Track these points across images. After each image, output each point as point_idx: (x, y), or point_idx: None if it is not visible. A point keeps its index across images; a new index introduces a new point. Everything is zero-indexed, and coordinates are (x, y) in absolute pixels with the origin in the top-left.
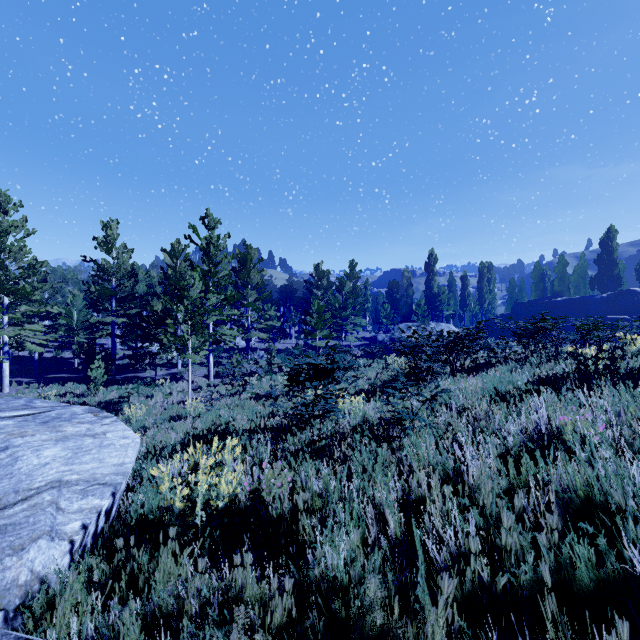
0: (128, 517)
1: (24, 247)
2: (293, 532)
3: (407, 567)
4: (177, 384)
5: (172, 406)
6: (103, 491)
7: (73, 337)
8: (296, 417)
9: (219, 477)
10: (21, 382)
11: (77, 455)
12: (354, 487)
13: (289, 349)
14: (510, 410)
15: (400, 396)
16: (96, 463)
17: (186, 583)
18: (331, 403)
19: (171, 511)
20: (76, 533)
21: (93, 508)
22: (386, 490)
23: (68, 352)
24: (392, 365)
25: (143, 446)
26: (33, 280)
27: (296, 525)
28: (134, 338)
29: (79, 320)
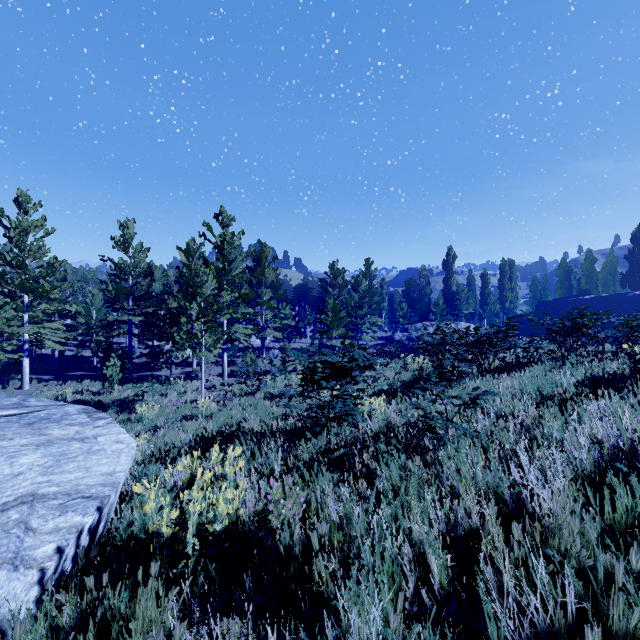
0: (119, 534)
1: (43, 246)
2: (306, 574)
3: (463, 638)
4: (191, 383)
5: (185, 405)
6: (86, 506)
7: (93, 336)
8: (311, 420)
9: (216, 496)
10: (41, 379)
11: (59, 463)
12: (384, 517)
13: (304, 348)
14: (567, 417)
15: (424, 398)
16: (81, 472)
17: (170, 635)
18: (349, 405)
19: (157, 537)
20: (49, 558)
21: (73, 527)
22: (427, 523)
23: (88, 350)
24: (411, 365)
25: (151, 447)
26: (53, 279)
27: (310, 565)
28: (151, 337)
29: (98, 319)
